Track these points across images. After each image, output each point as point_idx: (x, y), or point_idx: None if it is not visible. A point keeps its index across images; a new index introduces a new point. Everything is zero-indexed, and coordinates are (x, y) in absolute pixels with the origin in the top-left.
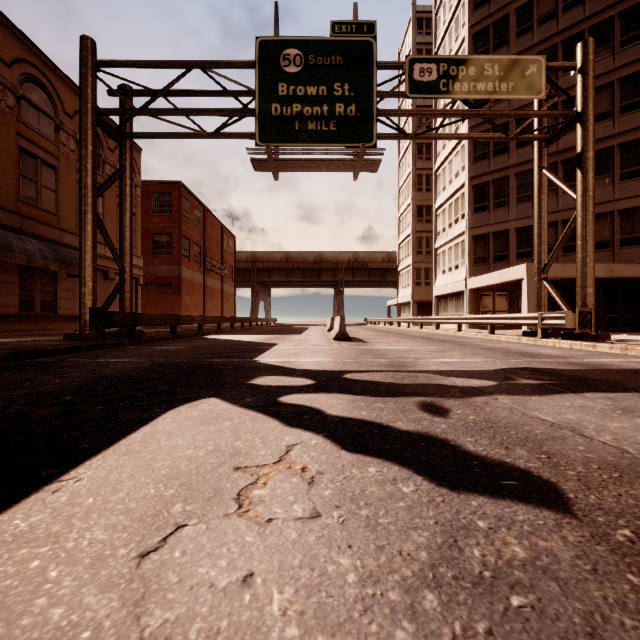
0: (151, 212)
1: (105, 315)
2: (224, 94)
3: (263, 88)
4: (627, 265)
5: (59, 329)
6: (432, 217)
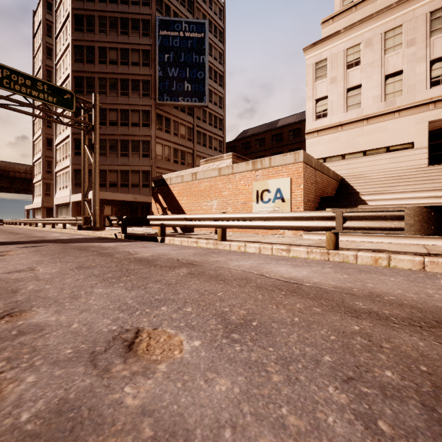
0: None
1: None
2: None
3: None
4: (142, 196)
5: None
6: None
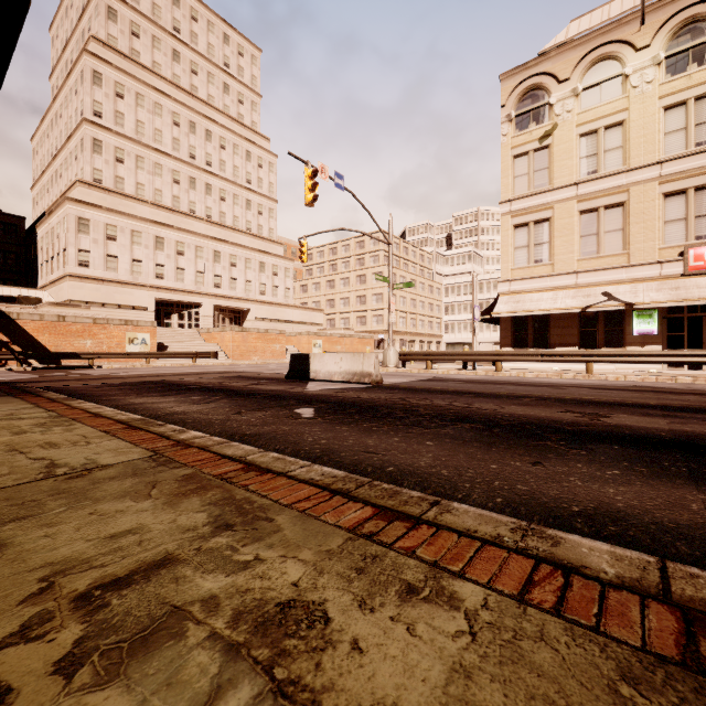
0: None
1: None
2: None
3: None
4: None
5: None
6: None
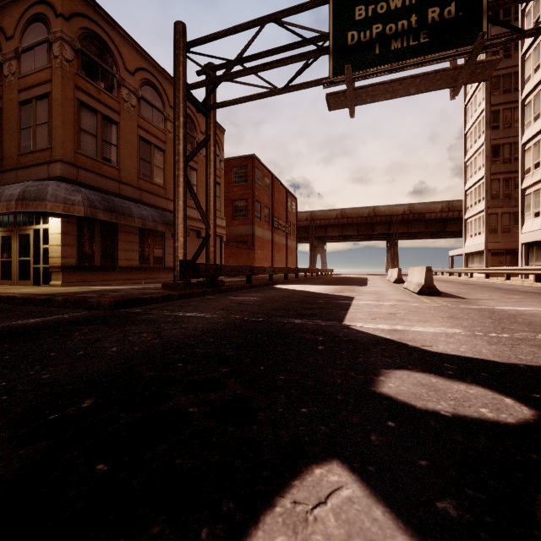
0: (232, 183)
1: (191, 266)
2: (294, 46)
3: (337, 18)
4: None
5: (166, 278)
6: (512, 155)
